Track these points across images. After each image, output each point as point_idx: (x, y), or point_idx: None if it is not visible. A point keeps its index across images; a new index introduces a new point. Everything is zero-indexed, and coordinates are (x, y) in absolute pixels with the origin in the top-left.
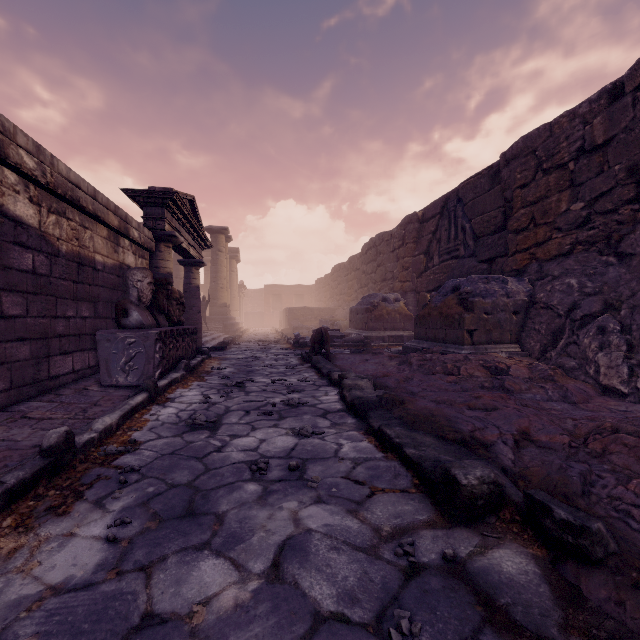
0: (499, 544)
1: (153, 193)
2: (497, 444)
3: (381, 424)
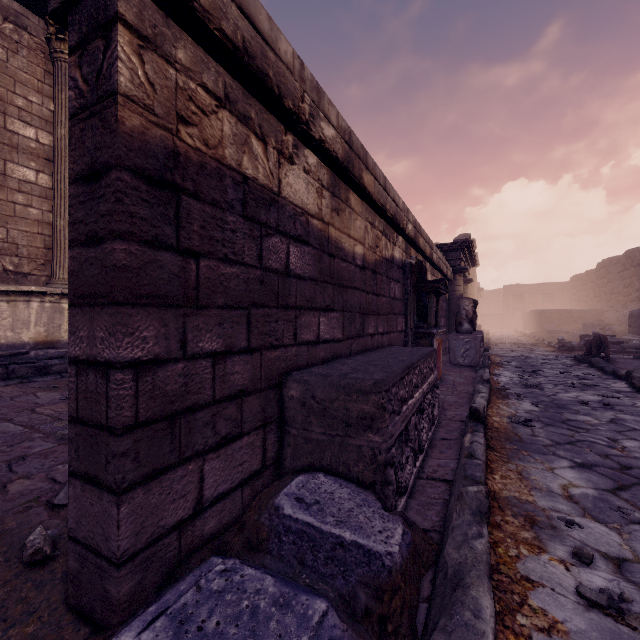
0: None
1: (455, 244)
2: None
3: None
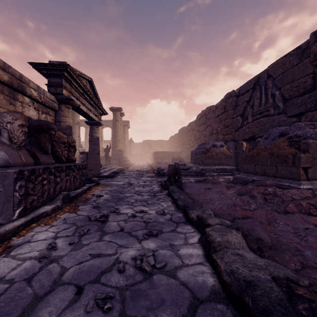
0: None
1: (52, 66)
2: None
3: None
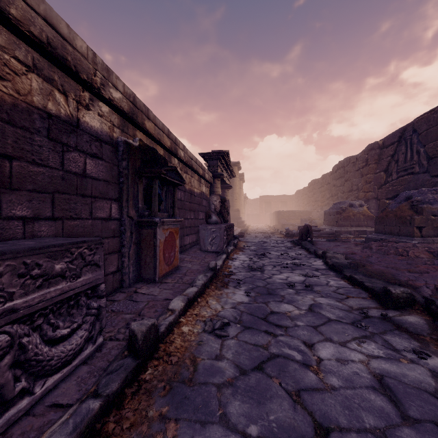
0: (409, 315)
1: (213, 153)
2: (422, 287)
3: (351, 274)
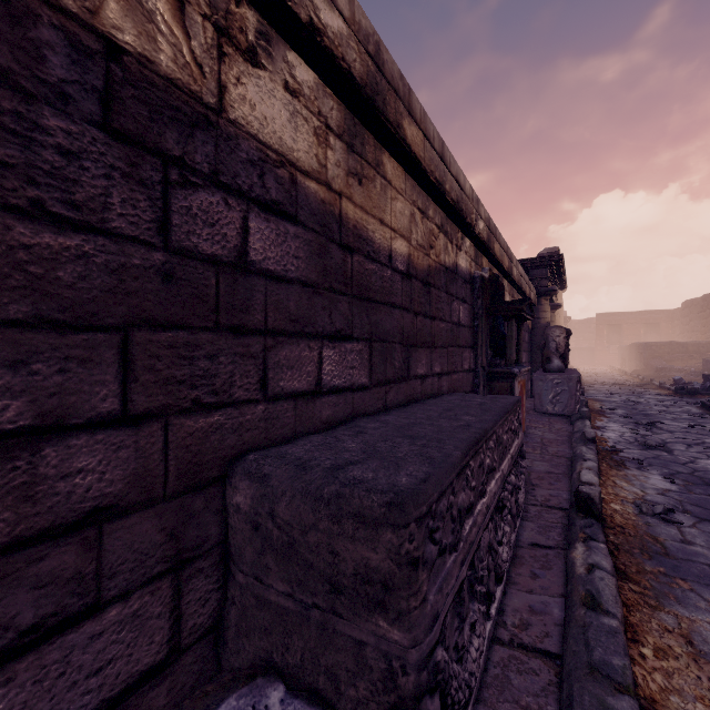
0: None
1: (540, 259)
2: None
3: None
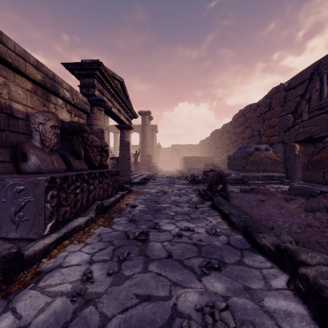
0: None
1: (84, 65)
2: None
3: None
